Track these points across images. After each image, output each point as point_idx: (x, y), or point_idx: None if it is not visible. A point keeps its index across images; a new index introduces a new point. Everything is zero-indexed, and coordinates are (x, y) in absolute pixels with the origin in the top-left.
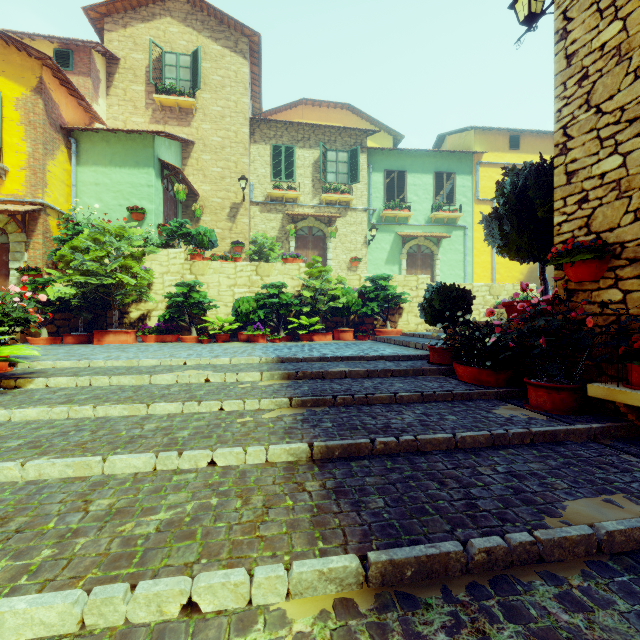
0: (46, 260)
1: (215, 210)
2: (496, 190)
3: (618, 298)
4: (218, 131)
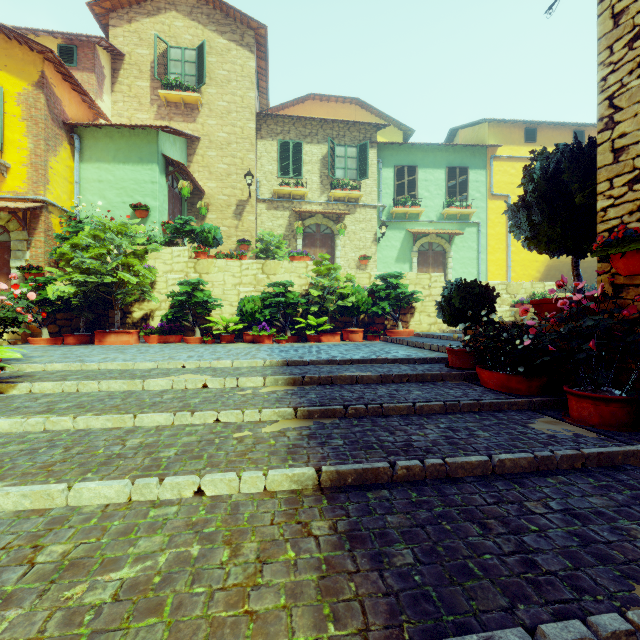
0: (48, 259)
1: (221, 207)
2: (523, 177)
3: None
4: (224, 127)
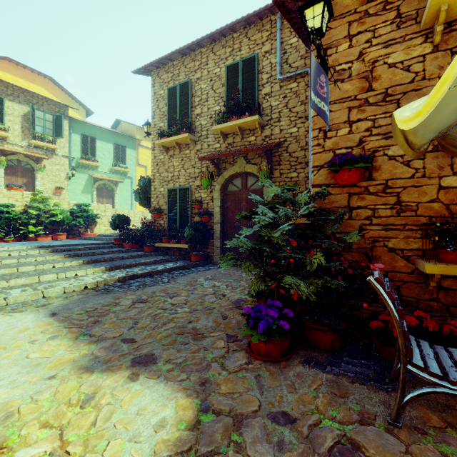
0: None
1: None
2: (139, 182)
3: (163, 223)
4: None
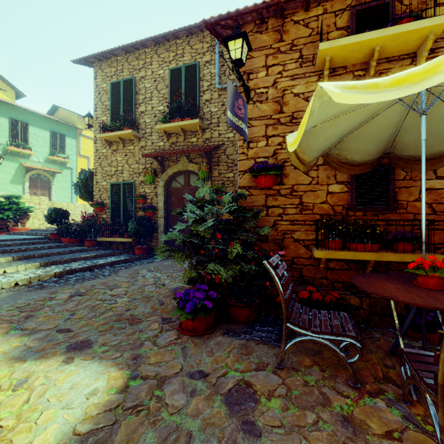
0: None
1: None
2: (79, 175)
3: (106, 217)
4: None
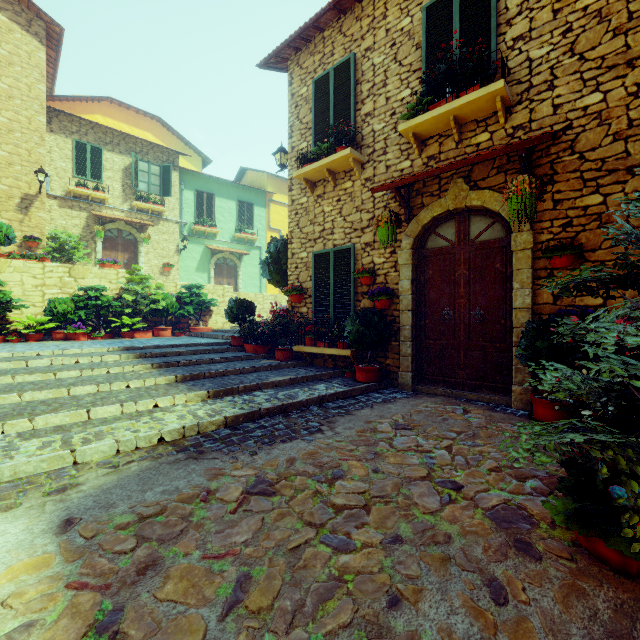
0: None
1: None
2: (268, 247)
3: (306, 311)
4: (3, 110)
